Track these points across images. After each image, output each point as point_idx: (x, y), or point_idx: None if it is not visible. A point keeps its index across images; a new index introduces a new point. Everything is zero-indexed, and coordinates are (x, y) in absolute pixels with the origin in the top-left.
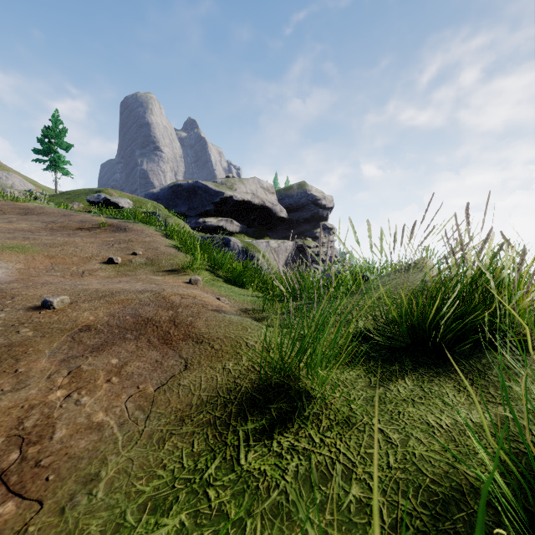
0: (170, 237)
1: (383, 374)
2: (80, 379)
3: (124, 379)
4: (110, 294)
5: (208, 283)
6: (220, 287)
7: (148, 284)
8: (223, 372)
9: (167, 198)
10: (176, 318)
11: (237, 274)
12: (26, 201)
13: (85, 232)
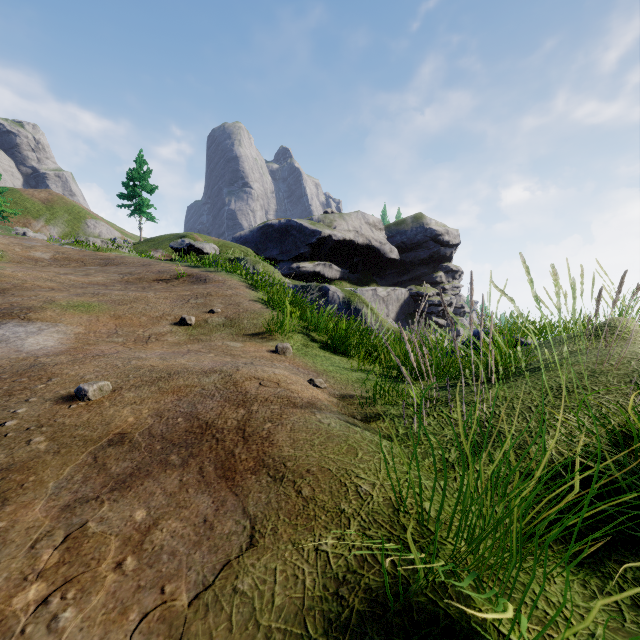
0: (256, 289)
1: (638, 585)
2: (77, 557)
3: (145, 565)
4: (167, 376)
5: (300, 352)
6: (315, 358)
7: (221, 356)
8: (316, 561)
9: (256, 241)
10: (248, 425)
11: (338, 338)
12: (108, 251)
13: (162, 285)
